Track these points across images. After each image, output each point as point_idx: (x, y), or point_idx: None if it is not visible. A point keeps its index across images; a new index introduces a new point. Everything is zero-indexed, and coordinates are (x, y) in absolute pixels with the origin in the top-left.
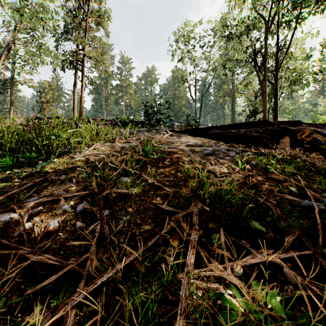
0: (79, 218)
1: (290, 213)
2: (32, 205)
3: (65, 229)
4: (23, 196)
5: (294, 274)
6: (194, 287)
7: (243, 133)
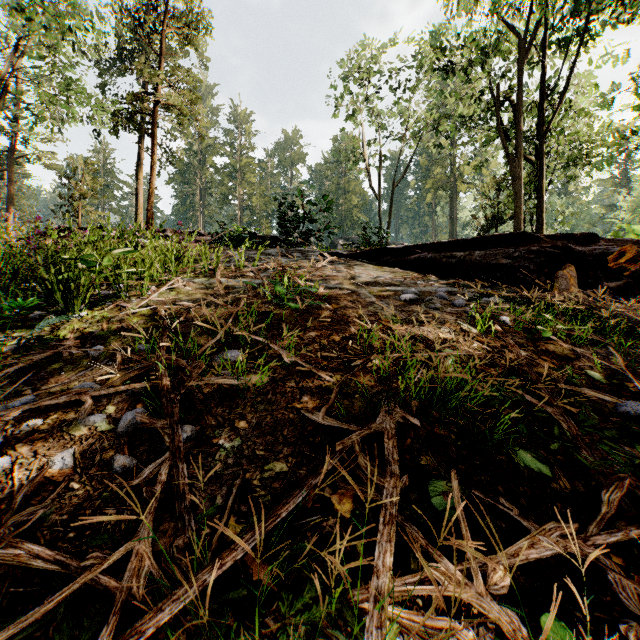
0: (123, 446)
1: (598, 430)
2: (17, 414)
3: (89, 473)
4: (2, 395)
5: (632, 587)
6: (396, 630)
7: (480, 258)
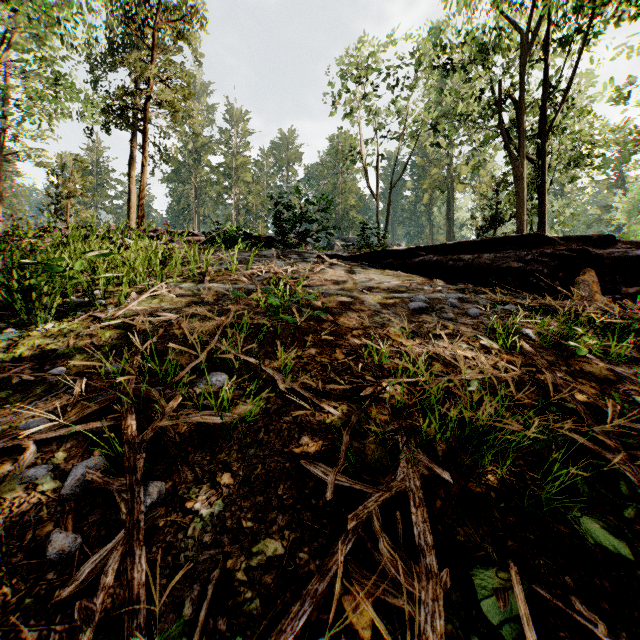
0: (66, 516)
1: None
2: None
3: (12, 563)
4: None
5: None
6: None
7: (489, 261)
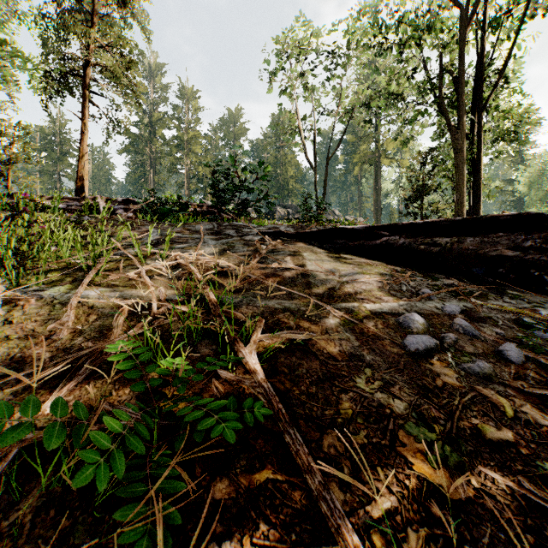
0: None
1: None
2: None
3: None
4: None
5: None
6: None
7: (474, 247)
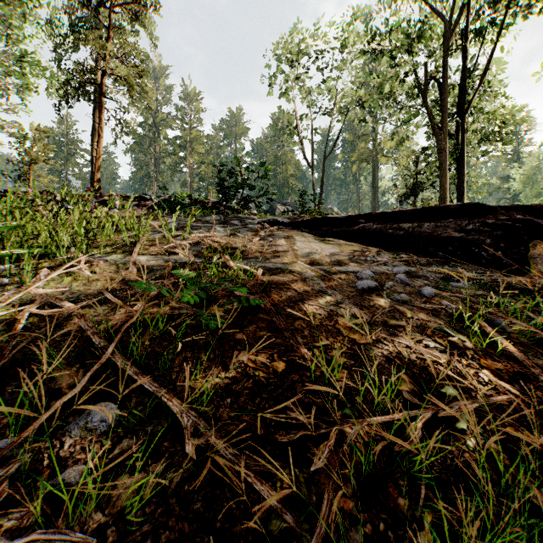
0: None
1: None
2: None
3: None
4: None
5: None
6: None
7: (430, 230)
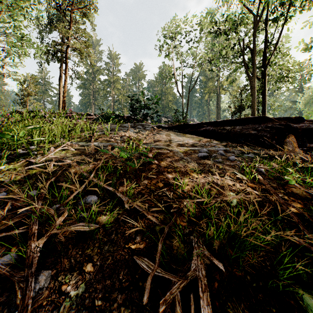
0: None
1: None
2: None
3: None
4: None
5: None
6: None
7: (239, 130)
